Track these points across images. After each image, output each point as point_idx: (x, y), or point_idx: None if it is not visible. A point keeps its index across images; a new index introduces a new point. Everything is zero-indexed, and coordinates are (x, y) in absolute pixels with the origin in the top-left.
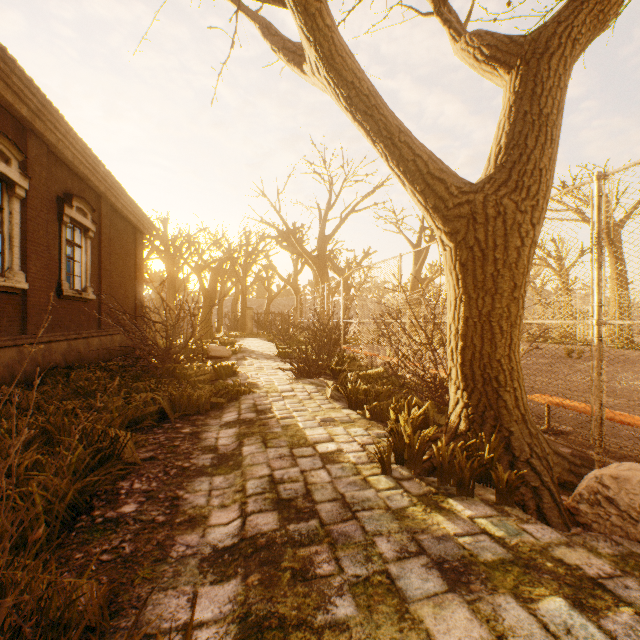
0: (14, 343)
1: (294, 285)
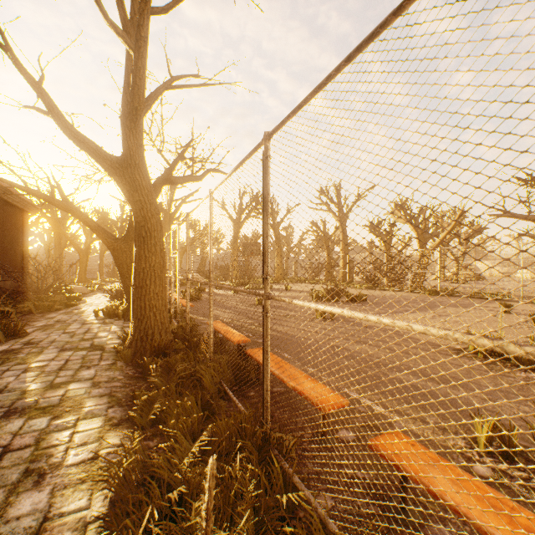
0: None
1: None
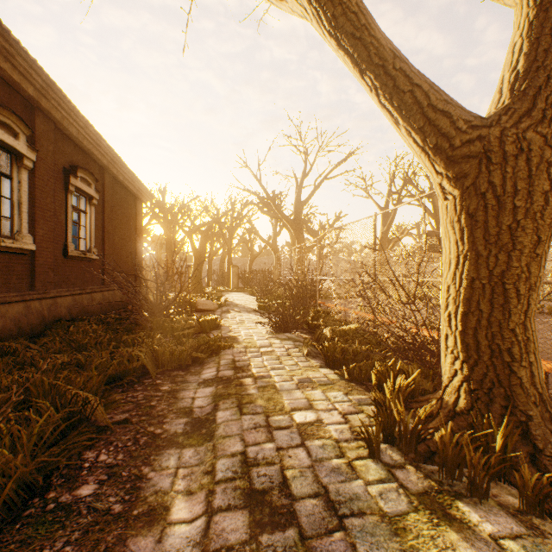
0: (21, 298)
1: (273, 246)
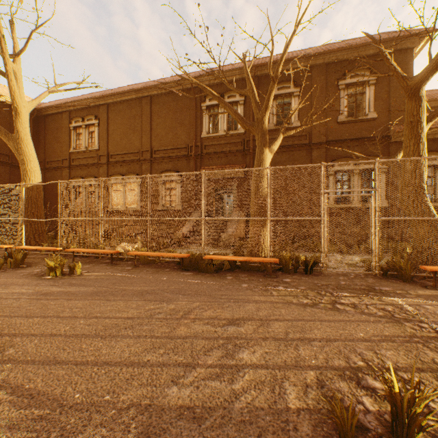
0: None
1: None
